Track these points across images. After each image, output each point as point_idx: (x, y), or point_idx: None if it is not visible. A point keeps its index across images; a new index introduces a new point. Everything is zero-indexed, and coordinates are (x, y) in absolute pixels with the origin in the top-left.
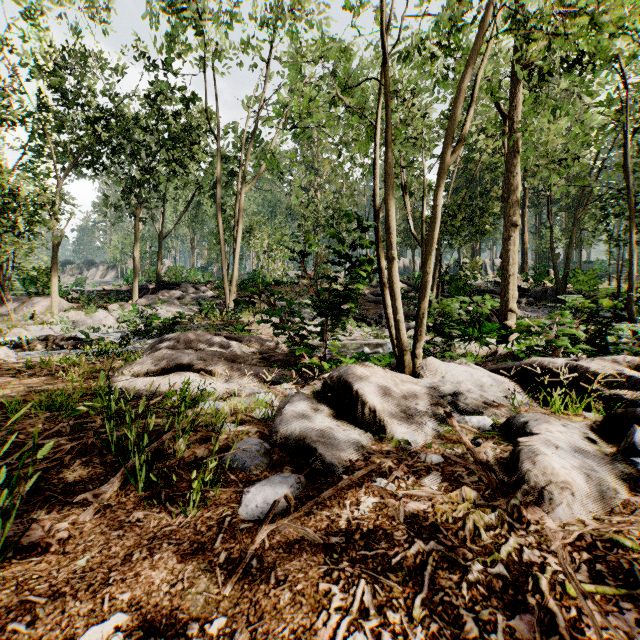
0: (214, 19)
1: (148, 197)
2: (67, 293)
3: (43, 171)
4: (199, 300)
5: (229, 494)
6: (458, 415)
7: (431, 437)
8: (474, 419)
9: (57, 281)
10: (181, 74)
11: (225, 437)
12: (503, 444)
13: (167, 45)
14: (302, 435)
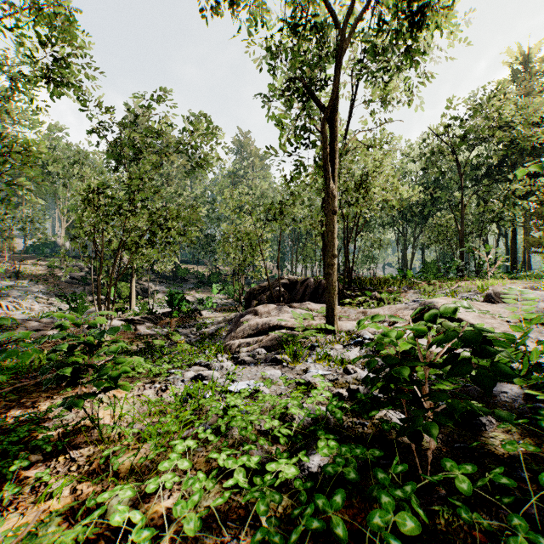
0: None
1: None
2: None
3: None
4: None
5: None
6: None
7: None
8: None
9: None
10: None
11: None
12: None
13: None
14: None
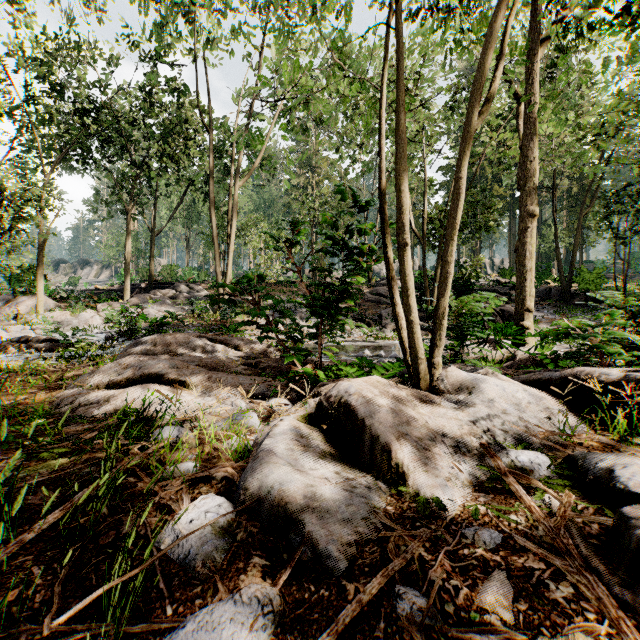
0: (207, 5)
1: (140, 193)
2: (55, 292)
3: (29, 165)
4: (191, 299)
5: (141, 637)
6: (498, 449)
7: (470, 489)
8: (523, 456)
9: (43, 279)
10: (173, 64)
11: (171, 494)
12: (580, 504)
13: (158, 33)
14: (283, 497)
